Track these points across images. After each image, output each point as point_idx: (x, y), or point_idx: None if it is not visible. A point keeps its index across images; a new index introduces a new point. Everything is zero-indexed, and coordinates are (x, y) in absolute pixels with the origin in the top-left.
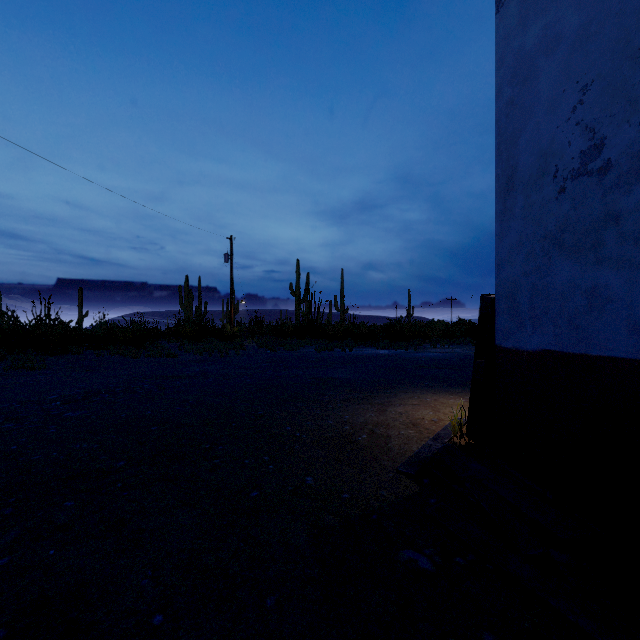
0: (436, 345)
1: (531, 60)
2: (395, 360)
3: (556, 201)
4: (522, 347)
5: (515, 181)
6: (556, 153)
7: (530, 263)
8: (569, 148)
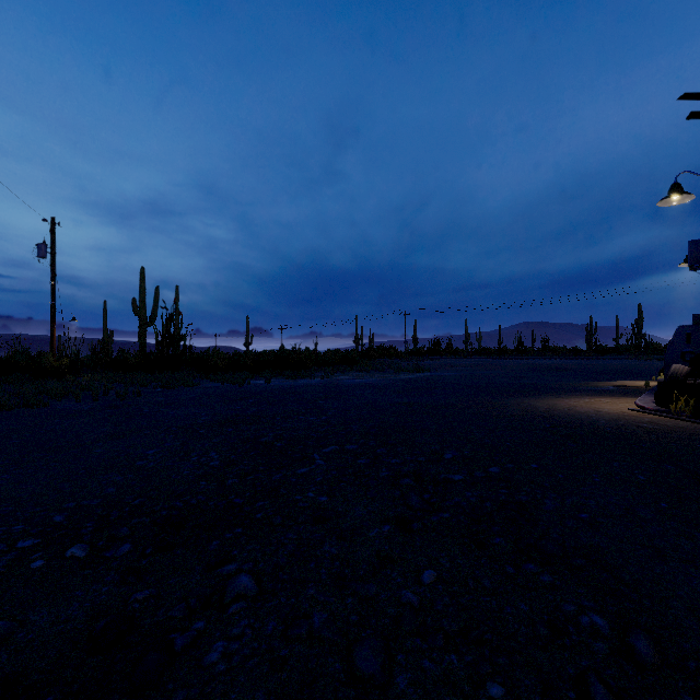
0: (333, 373)
1: None
2: (361, 386)
3: None
4: None
5: None
6: None
7: None
8: None
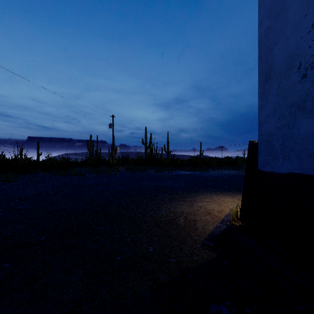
0: (215, 169)
1: (282, 1)
2: (195, 177)
3: (300, 83)
4: (276, 171)
5: (271, 74)
6: (300, 54)
7: (281, 121)
8: (309, 50)
